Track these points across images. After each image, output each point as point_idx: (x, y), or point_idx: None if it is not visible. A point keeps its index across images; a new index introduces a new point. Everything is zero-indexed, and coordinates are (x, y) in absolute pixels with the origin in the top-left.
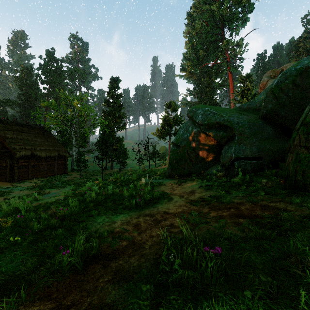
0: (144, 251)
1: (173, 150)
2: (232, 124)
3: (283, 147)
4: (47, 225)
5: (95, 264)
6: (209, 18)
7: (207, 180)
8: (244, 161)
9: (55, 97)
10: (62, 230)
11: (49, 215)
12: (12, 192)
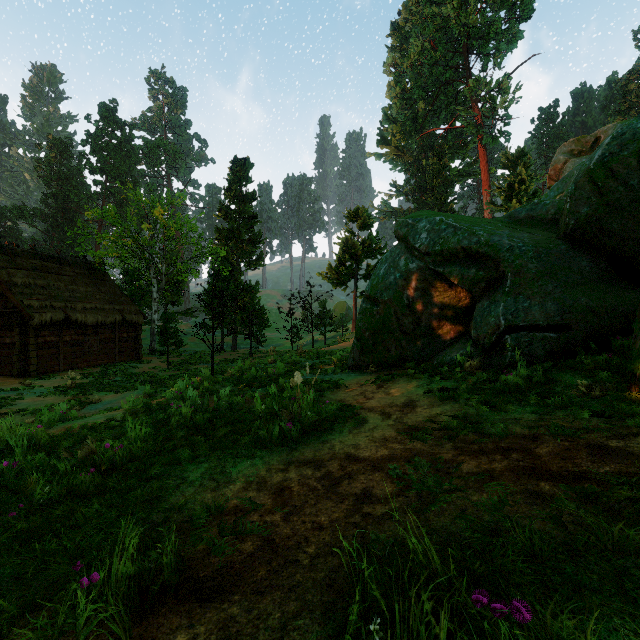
0: (297, 574)
1: (364, 310)
2: (497, 252)
3: (619, 303)
4: (69, 489)
5: (165, 612)
6: (439, 34)
7: (441, 378)
8: (529, 333)
9: (119, 200)
10: (101, 504)
11: (80, 459)
12: (21, 399)
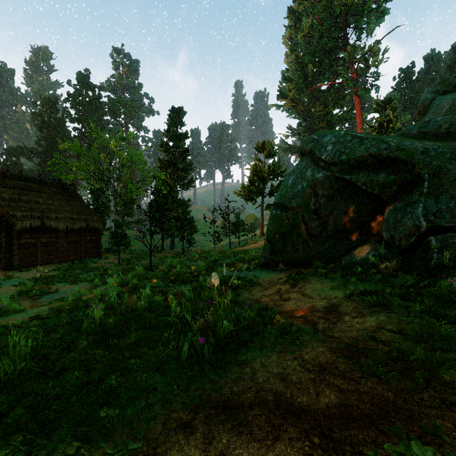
0: None
1: (274, 215)
2: (411, 155)
3: None
4: None
5: None
6: (324, 13)
7: (357, 279)
8: None
9: (91, 141)
10: None
11: None
12: None
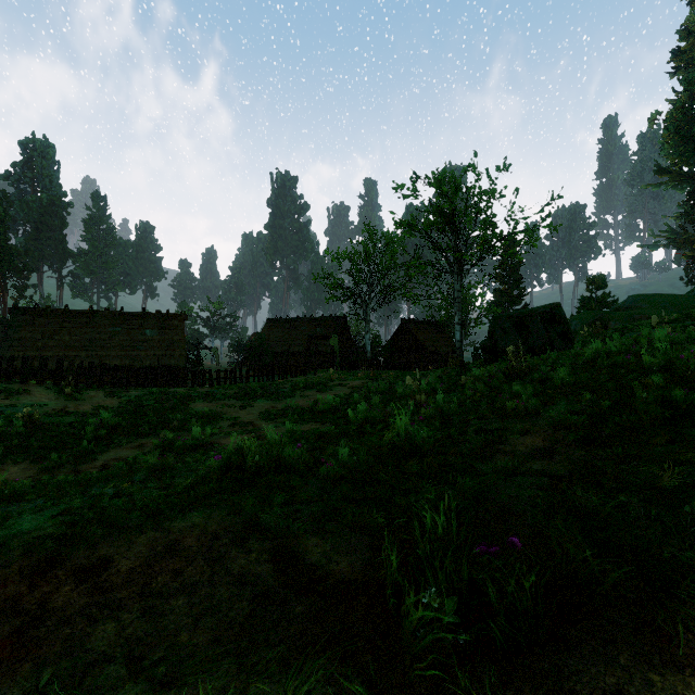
0: None
1: None
2: None
3: None
4: None
5: None
6: None
7: None
8: None
9: None
10: None
11: None
12: None
